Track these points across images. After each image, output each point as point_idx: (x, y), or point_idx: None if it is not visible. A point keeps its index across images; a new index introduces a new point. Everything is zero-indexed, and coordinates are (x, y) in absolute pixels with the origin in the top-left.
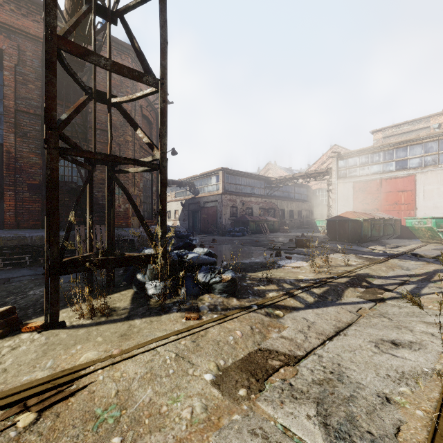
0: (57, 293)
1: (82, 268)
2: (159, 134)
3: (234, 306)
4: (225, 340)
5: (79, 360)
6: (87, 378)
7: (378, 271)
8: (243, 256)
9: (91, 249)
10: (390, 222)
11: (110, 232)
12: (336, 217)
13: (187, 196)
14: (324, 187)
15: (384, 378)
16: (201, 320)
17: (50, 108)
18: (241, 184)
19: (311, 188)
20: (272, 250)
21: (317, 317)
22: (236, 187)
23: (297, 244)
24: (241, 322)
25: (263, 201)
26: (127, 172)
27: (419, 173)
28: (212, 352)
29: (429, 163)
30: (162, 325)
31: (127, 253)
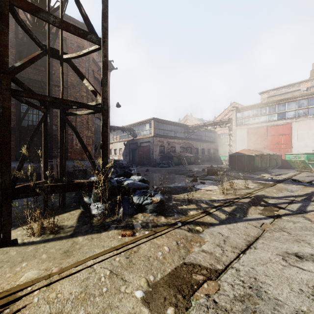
0: (8, 215)
1: (33, 193)
2: (101, 83)
3: (162, 223)
4: (155, 255)
5: (19, 280)
6: (22, 301)
7: (271, 193)
8: (169, 182)
9: (46, 177)
10: (274, 157)
11: (62, 163)
12: (235, 153)
13: (128, 138)
14: (226, 132)
15: (299, 294)
16: (134, 237)
17: (2, 54)
18: (167, 129)
19: (217, 133)
20: (190, 177)
21: (230, 232)
22: (163, 132)
23: (208, 173)
24: (168, 238)
25: (183, 142)
26: (75, 114)
27: (294, 122)
28: (143, 268)
29: (301, 114)
30: (101, 242)
31: (76, 180)
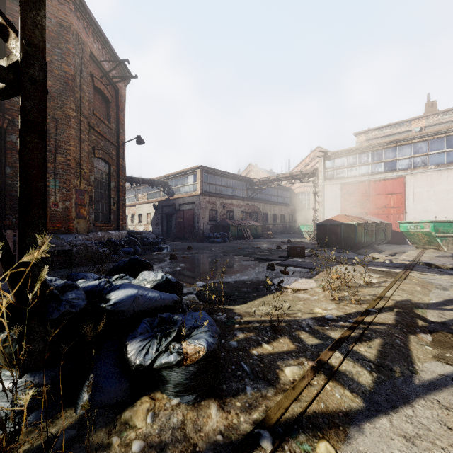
0: None
1: None
2: None
3: (211, 437)
4: None
5: None
6: None
7: (418, 295)
8: (225, 271)
9: None
10: (382, 226)
11: None
12: (326, 221)
13: (160, 198)
14: (307, 191)
15: None
16: None
17: None
18: (221, 185)
19: (294, 191)
20: (260, 260)
21: None
22: (216, 188)
23: (289, 253)
24: None
25: (245, 203)
26: None
27: (408, 175)
28: None
29: (419, 164)
30: None
31: None
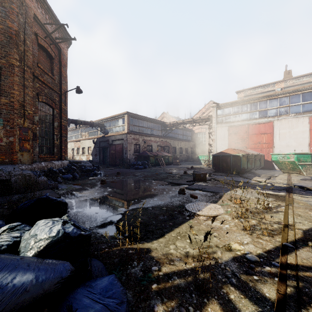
0: None
1: None
2: None
3: None
4: None
5: None
6: None
7: None
8: (144, 195)
9: None
10: (258, 157)
11: None
12: (219, 153)
13: (98, 135)
14: (203, 131)
15: None
16: None
17: None
18: (143, 126)
19: (194, 132)
20: (173, 185)
21: None
22: (139, 129)
23: (195, 178)
24: None
25: (160, 140)
26: None
27: (276, 120)
28: None
29: (283, 112)
30: None
31: None
